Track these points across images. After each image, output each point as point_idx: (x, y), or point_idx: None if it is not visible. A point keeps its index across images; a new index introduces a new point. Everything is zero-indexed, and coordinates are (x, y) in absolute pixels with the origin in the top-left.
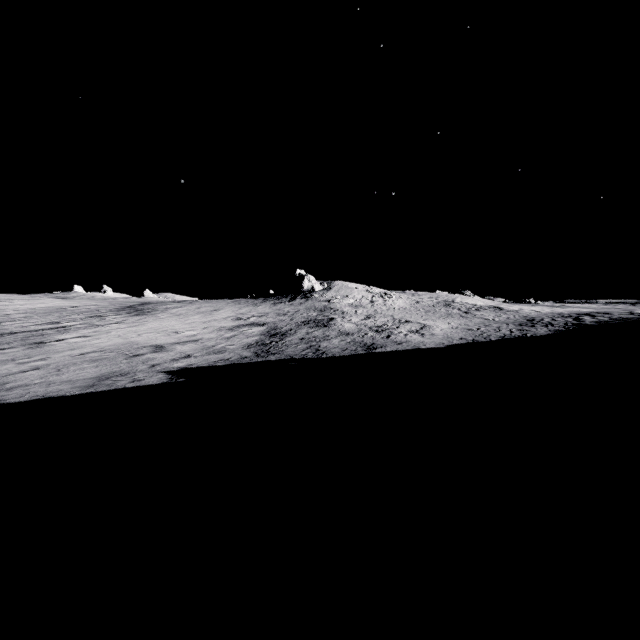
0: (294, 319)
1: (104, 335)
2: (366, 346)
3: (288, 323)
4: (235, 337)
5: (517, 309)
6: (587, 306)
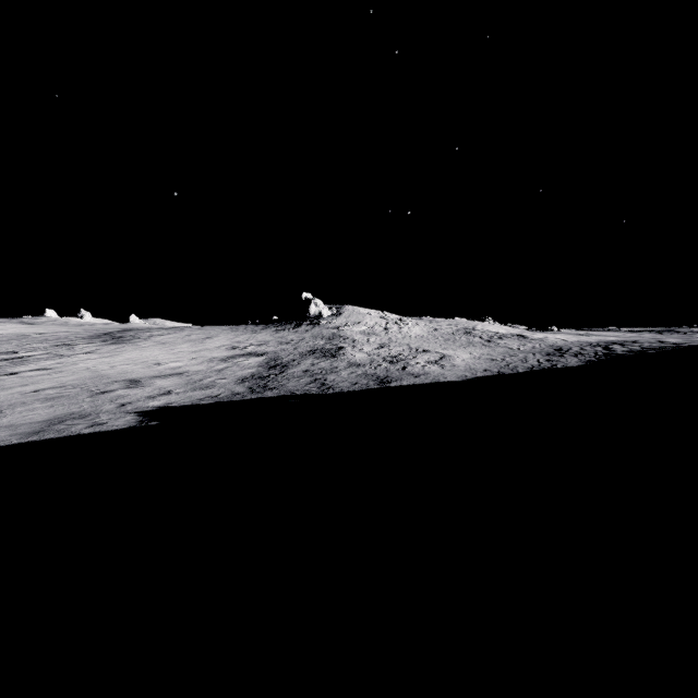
0: (298, 348)
1: (69, 367)
2: (379, 379)
3: (291, 353)
4: (228, 369)
5: (542, 337)
6: (613, 334)
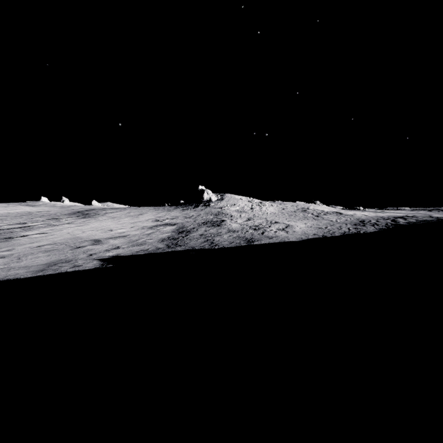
0: (196, 221)
1: (57, 232)
2: (247, 240)
3: (192, 223)
4: (153, 233)
5: (352, 214)
6: (399, 212)
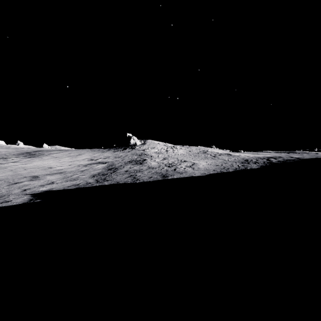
0: (124, 160)
1: (1, 170)
2: (162, 175)
3: (120, 162)
4: (87, 170)
5: (238, 155)
6: (268, 154)
